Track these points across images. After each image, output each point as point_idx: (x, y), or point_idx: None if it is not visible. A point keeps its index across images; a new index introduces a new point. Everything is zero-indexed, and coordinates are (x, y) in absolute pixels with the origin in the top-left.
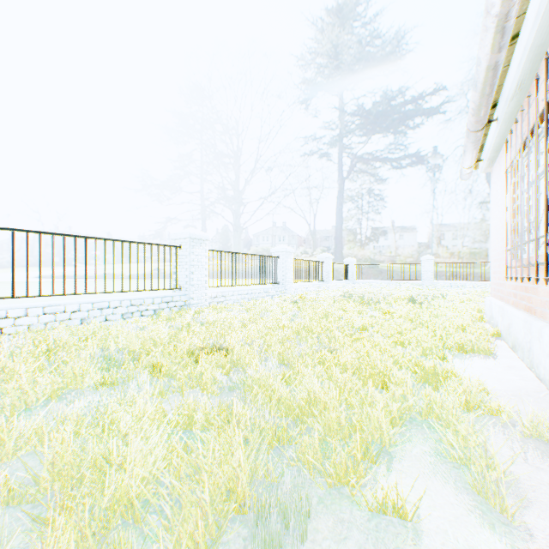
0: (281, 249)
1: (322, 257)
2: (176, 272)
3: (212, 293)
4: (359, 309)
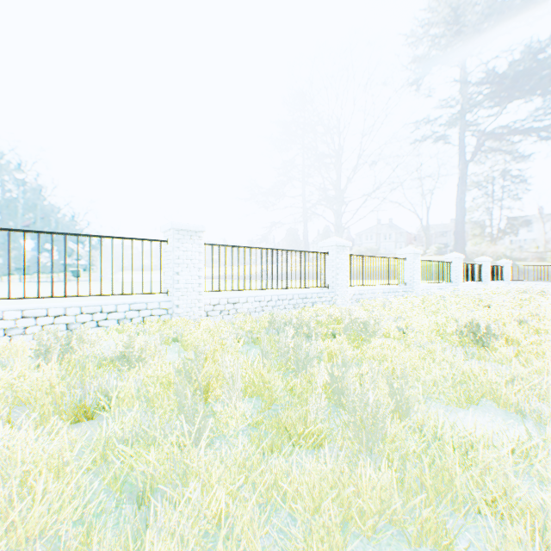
0: (454, 256)
1: (480, 260)
2: (403, 274)
3: (420, 287)
4: (547, 298)
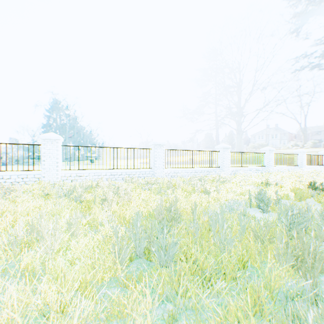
0: (299, 150)
1: (321, 153)
2: (263, 161)
3: (274, 168)
4: None
